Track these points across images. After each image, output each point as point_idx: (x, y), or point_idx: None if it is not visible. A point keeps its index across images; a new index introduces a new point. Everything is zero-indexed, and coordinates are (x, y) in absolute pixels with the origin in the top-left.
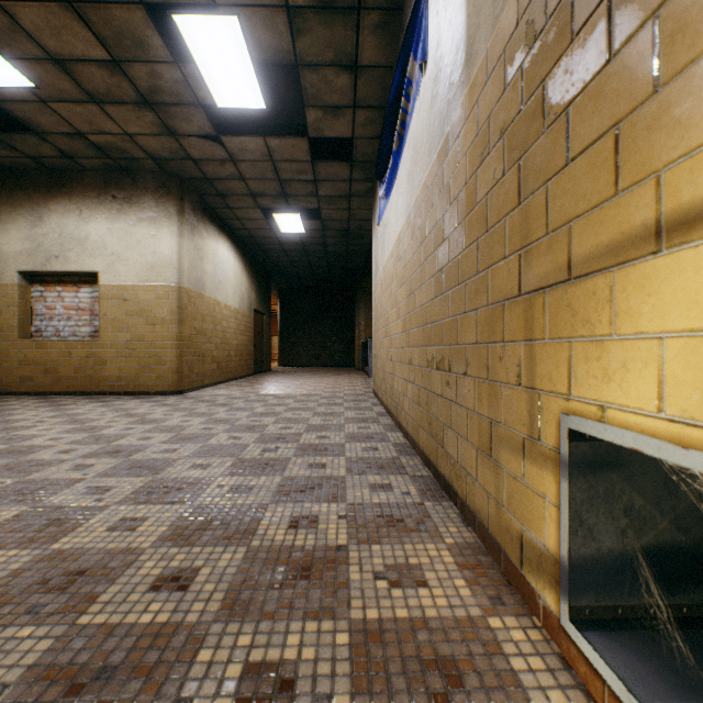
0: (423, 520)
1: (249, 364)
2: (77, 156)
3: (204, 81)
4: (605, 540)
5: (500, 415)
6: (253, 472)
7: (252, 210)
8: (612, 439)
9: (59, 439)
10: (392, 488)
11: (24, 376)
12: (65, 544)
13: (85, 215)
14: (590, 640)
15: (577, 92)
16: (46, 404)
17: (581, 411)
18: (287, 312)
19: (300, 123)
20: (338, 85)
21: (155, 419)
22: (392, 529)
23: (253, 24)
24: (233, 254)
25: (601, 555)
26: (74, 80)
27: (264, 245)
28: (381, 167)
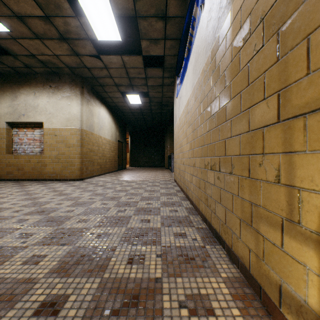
0: (206, 258)
1: (115, 165)
2: (32, 66)
3: (91, 26)
4: None
5: (260, 201)
6: (111, 225)
7: (116, 93)
8: None
9: (16, 204)
10: (186, 235)
11: (8, 171)
12: None
13: (36, 95)
14: None
15: None
16: (17, 185)
17: None
18: (133, 141)
19: (138, 49)
20: (157, 27)
21: (67, 193)
22: (188, 266)
23: None
24: (108, 114)
25: None
26: (27, 27)
27: (122, 110)
28: (178, 68)
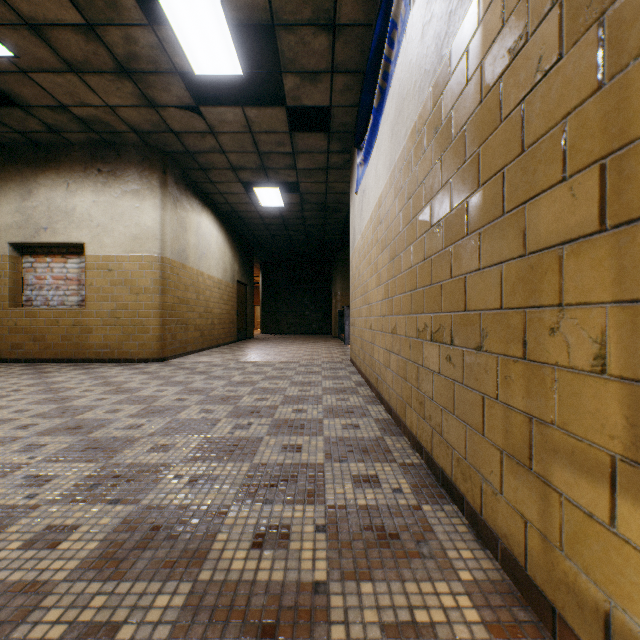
0: (424, 535)
1: (232, 331)
2: (63, 130)
3: (180, 46)
4: None
5: (552, 413)
6: (218, 457)
7: (233, 184)
8: None
9: (25, 412)
10: (380, 482)
11: (15, 343)
12: None
13: (72, 189)
14: None
15: None
16: (31, 371)
17: None
18: (268, 283)
19: (278, 94)
20: (316, 47)
21: (131, 388)
22: (386, 553)
23: None
24: (216, 227)
25: None
26: (51, 48)
27: (245, 219)
28: (360, 130)
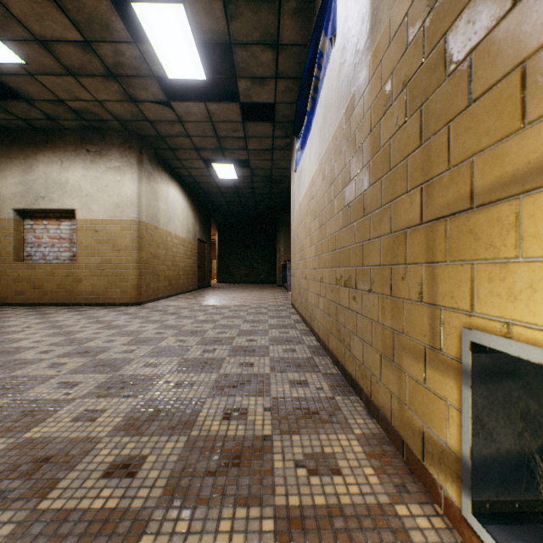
0: (334, 412)
1: (194, 281)
2: (59, 118)
3: (157, 58)
4: (504, 442)
5: (402, 327)
6: (194, 370)
7: (196, 161)
8: (518, 354)
9: (41, 342)
10: (308, 384)
11: (18, 290)
12: (36, 433)
13: (65, 165)
14: (493, 535)
15: (480, 39)
16: (34, 313)
17: (484, 326)
18: (223, 241)
19: (233, 91)
20: (264, 60)
21: (118, 325)
22: (309, 421)
23: (195, 10)
24: (181, 195)
25: (500, 455)
26: (54, 57)
27: (205, 188)
28: (298, 125)
